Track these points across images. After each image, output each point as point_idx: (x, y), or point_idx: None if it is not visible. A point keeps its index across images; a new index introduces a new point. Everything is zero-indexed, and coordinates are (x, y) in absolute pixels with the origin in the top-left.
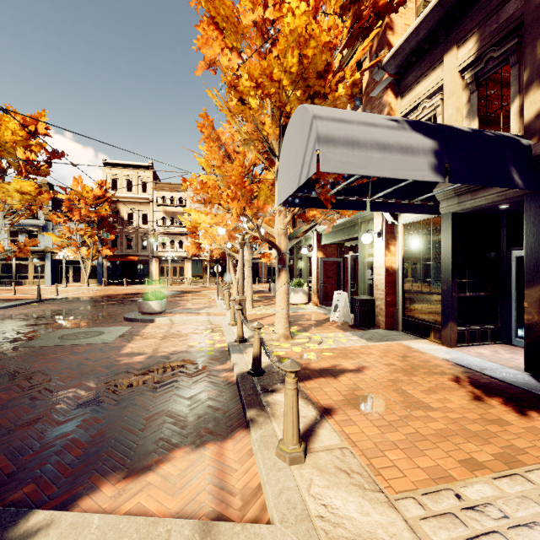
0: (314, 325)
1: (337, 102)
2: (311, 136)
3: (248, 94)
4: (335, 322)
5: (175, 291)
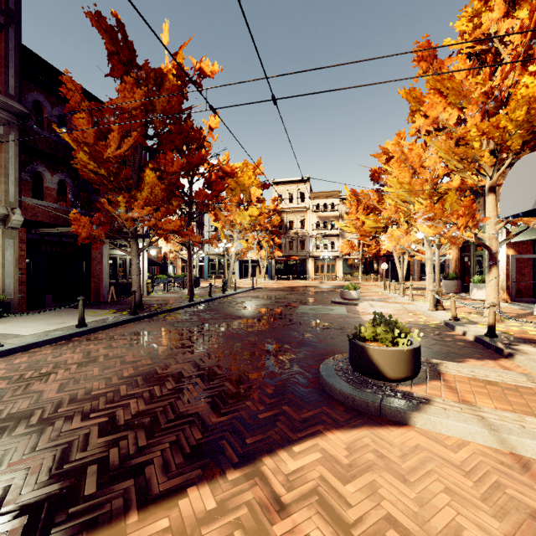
0: (516, 316)
1: None
2: None
3: (473, 140)
4: None
5: (336, 286)
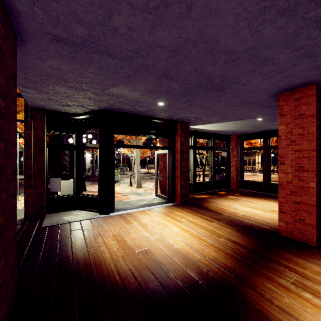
0: None
1: None
2: None
3: None
4: None
5: None
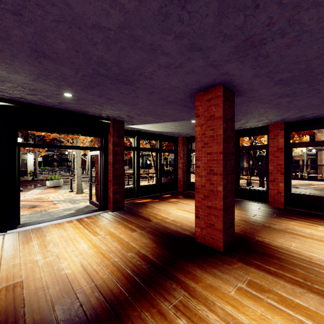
0: None
1: None
2: None
3: None
4: None
5: None
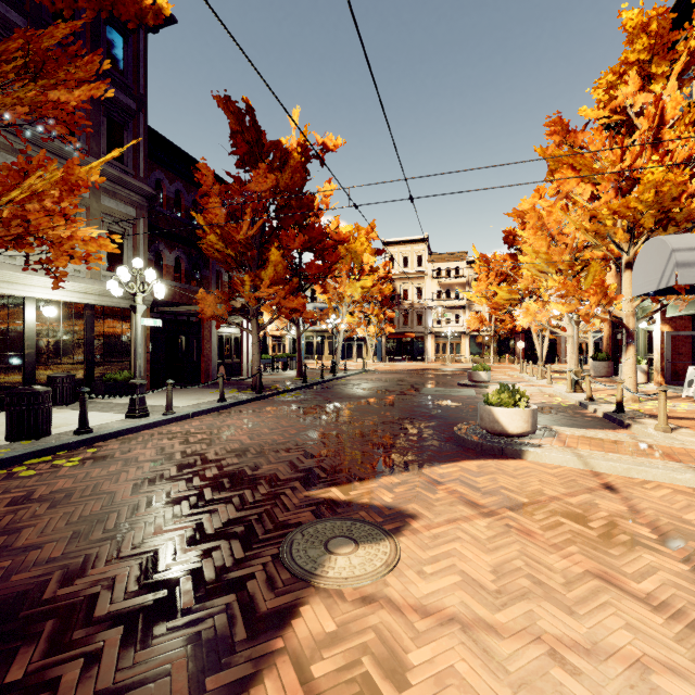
0: None
1: (692, 211)
2: (670, 262)
3: (605, 219)
4: (689, 398)
5: (462, 368)
